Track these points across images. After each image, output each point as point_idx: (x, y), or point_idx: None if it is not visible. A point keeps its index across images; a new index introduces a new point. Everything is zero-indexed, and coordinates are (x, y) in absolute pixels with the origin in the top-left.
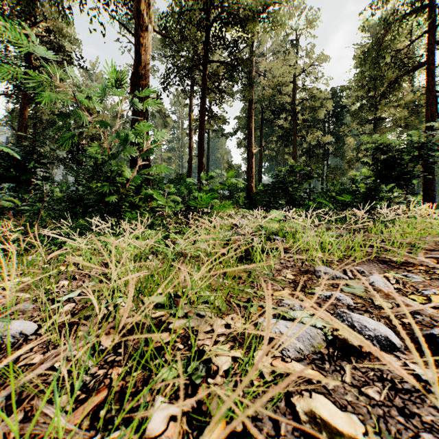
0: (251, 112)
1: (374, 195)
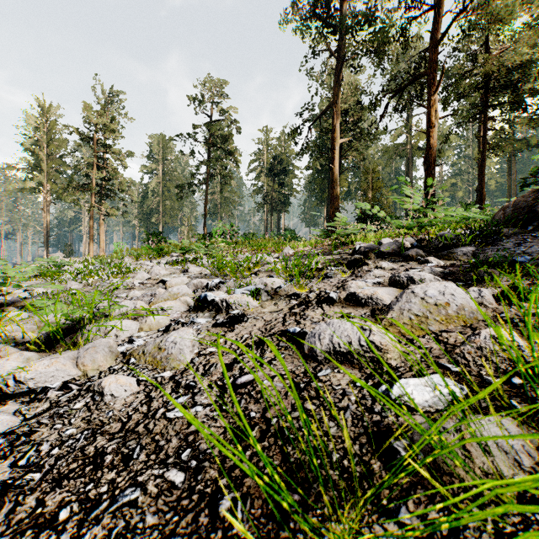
0: None
1: None
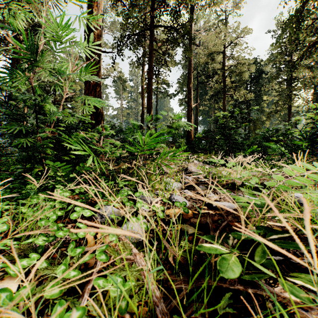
0: (190, 75)
1: None
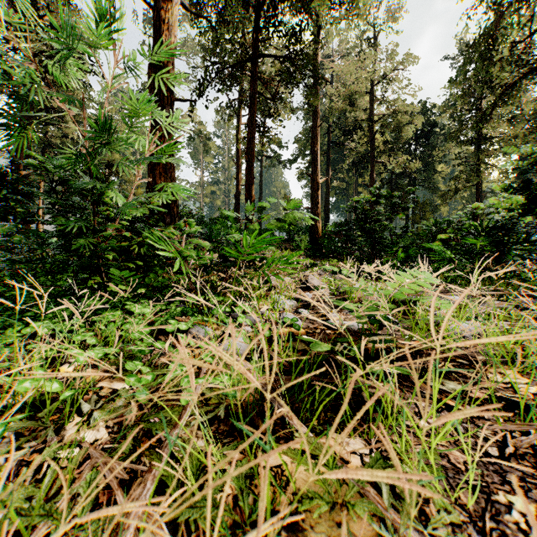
0: (316, 130)
1: (526, 238)
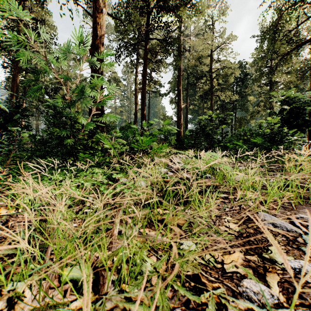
0: (180, 78)
1: (281, 138)
